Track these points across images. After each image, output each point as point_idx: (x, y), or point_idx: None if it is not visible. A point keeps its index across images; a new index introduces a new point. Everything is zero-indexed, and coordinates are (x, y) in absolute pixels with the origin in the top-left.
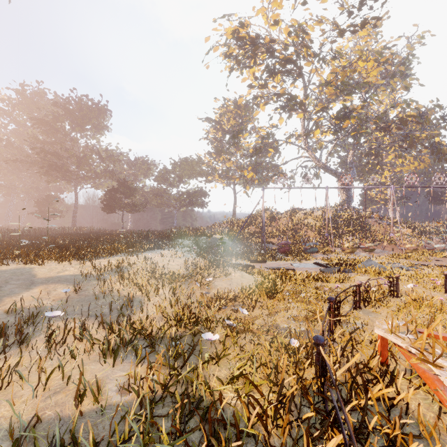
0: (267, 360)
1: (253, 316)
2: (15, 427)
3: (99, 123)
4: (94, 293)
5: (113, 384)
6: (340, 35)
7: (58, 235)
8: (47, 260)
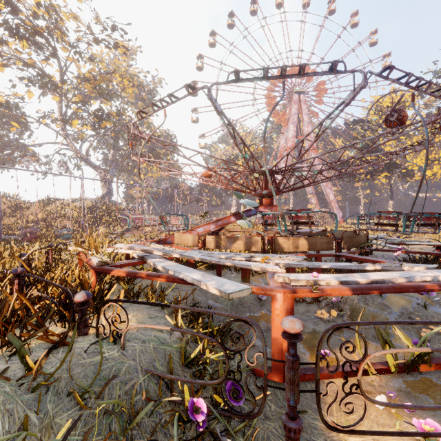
0: None
1: None
2: None
3: None
4: None
5: None
6: (96, 42)
7: None
8: None
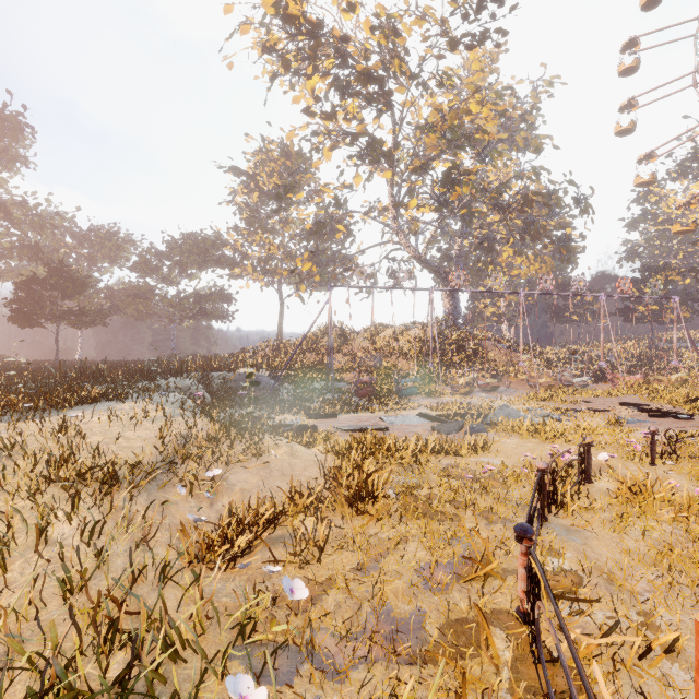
0: None
1: (321, 575)
2: None
3: (6, 149)
4: None
5: None
6: (450, 47)
7: None
8: None
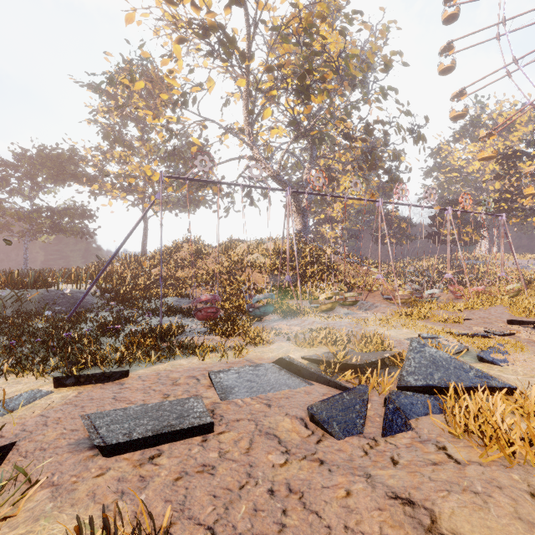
0: None
1: None
2: None
3: None
4: None
5: None
6: None
7: None
8: None
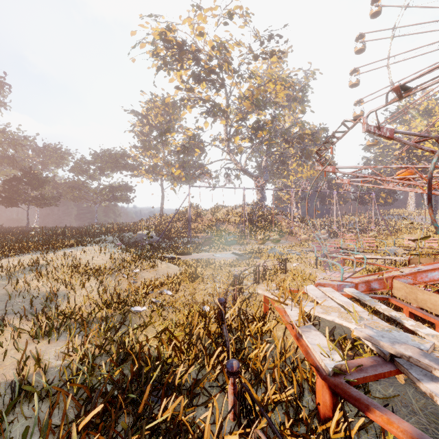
0: (184, 320)
1: (177, 297)
2: None
3: None
4: (7, 292)
5: (50, 355)
6: (254, 59)
7: None
8: None
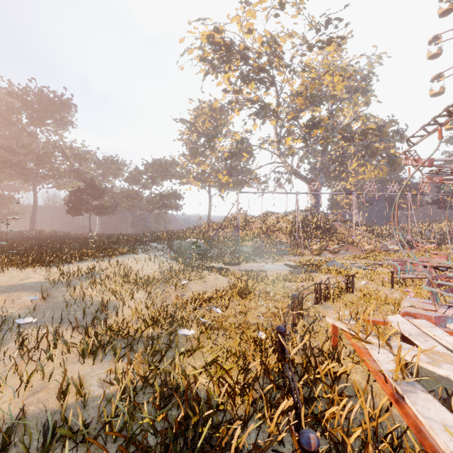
0: (236, 350)
1: (226, 314)
2: (0, 423)
3: (62, 118)
4: (65, 300)
5: (94, 380)
6: (309, 49)
7: (14, 239)
8: (7, 267)
